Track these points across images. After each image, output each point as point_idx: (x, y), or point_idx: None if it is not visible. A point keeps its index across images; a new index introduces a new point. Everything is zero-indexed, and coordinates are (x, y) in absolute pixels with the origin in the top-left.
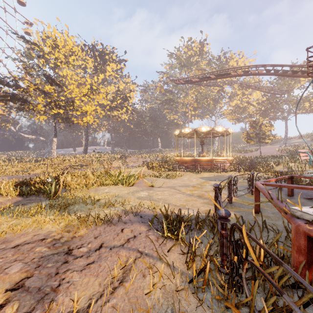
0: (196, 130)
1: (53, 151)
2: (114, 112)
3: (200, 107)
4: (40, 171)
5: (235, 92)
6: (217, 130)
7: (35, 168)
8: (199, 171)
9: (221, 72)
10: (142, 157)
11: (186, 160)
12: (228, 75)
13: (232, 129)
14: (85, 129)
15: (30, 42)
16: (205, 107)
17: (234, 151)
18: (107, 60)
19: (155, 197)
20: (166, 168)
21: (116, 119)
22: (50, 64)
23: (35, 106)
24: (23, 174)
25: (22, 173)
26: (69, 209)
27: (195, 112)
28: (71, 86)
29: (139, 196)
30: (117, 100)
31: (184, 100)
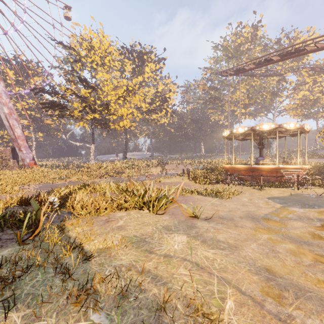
0: (254, 128)
1: (90, 158)
2: (152, 116)
3: (252, 104)
4: (76, 179)
5: (302, 80)
6: (286, 127)
7: (72, 176)
8: (262, 186)
9: (288, 50)
10: (182, 164)
11: (238, 168)
12: (300, 51)
13: (309, 126)
14: (124, 134)
15: (68, 48)
16: (259, 103)
17: (301, 156)
18: (145, 61)
19: (202, 254)
20: (213, 180)
21: (155, 123)
22: (87, 68)
23: (73, 112)
24: (59, 181)
25: (59, 180)
26: (18, 285)
27: (246, 110)
28: (105, 87)
29: (170, 249)
30: (155, 103)
31: (232, 97)
